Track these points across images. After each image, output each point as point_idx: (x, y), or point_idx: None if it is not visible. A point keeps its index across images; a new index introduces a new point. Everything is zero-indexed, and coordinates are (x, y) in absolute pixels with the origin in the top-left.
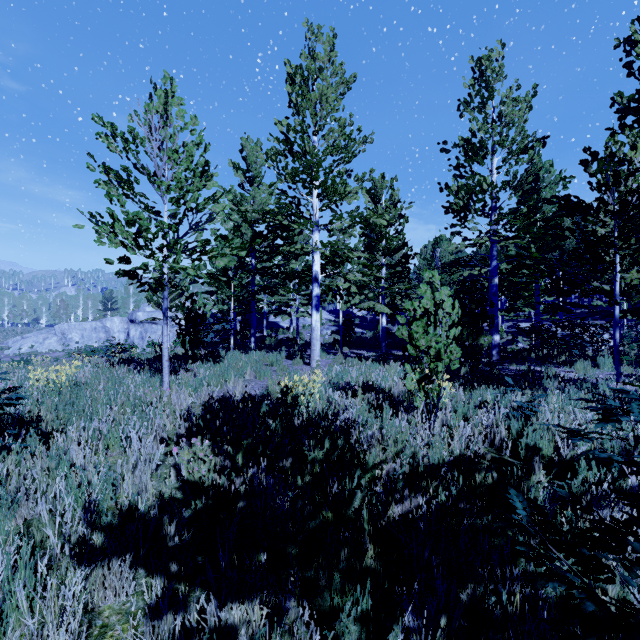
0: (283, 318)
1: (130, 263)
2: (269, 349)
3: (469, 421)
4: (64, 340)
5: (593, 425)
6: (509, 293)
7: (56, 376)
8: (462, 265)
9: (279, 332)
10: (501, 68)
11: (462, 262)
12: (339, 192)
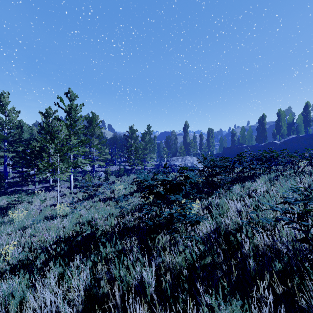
0: None
1: None
2: None
3: (1, 202)
4: None
5: (23, 197)
6: (12, 165)
7: None
8: None
9: None
10: (8, 103)
11: None
12: None
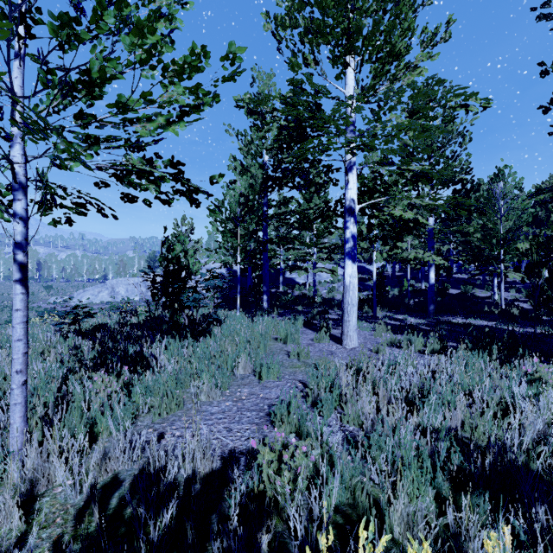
0: (299, 274)
1: None
2: (284, 308)
3: None
4: (113, 293)
5: None
6: None
7: None
8: None
9: (295, 288)
10: None
11: None
12: (397, 52)
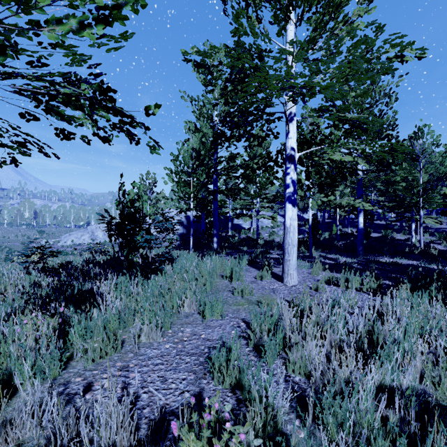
0: (244, 220)
1: None
2: (231, 249)
3: None
4: (93, 236)
5: None
6: None
7: None
8: None
9: (241, 232)
10: None
11: None
12: (337, 2)
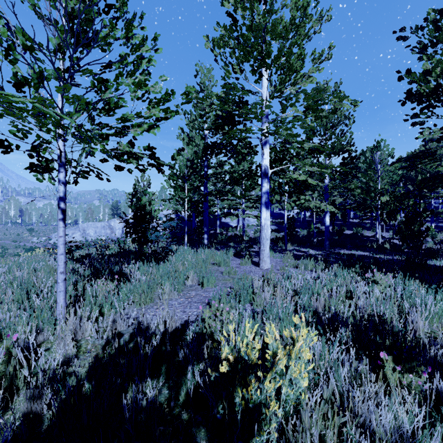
0: (231, 218)
1: None
2: (220, 244)
3: None
4: (84, 234)
5: None
6: None
7: None
8: (431, 156)
9: (229, 230)
10: None
11: (430, 153)
12: (295, 69)
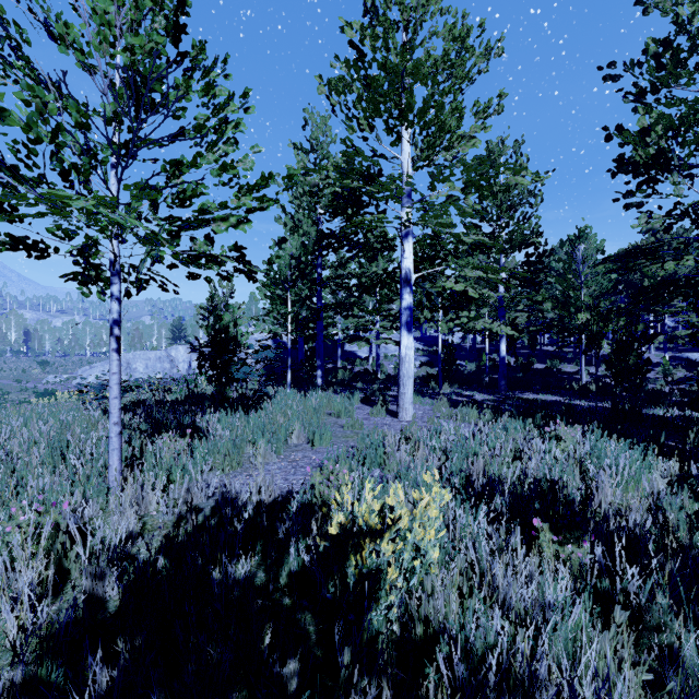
0: (359, 346)
1: (22, 220)
2: (341, 385)
3: None
4: (129, 370)
5: None
6: None
7: (10, 430)
8: (652, 255)
9: (356, 363)
10: None
11: (650, 250)
12: (448, 128)
